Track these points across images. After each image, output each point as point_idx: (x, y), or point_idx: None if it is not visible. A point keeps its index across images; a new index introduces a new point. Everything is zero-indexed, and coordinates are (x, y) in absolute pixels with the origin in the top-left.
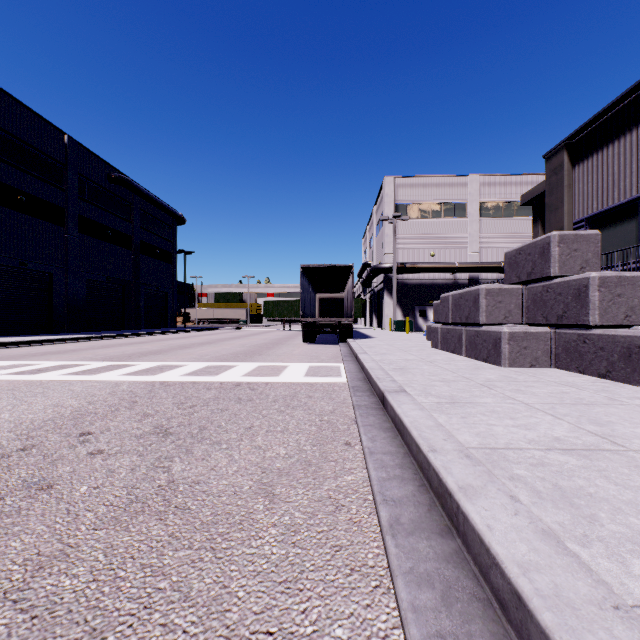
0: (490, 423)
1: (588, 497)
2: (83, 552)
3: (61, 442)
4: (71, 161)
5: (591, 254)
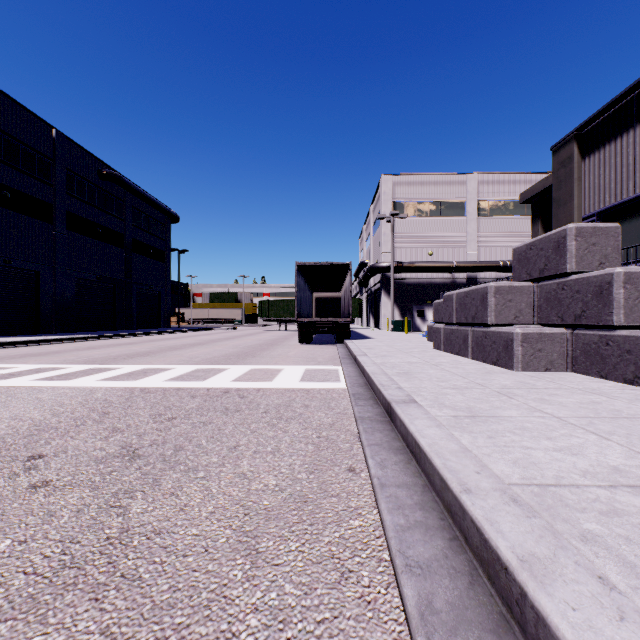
0: (525, 445)
1: None
2: None
3: (1, 469)
4: (59, 156)
5: (611, 248)
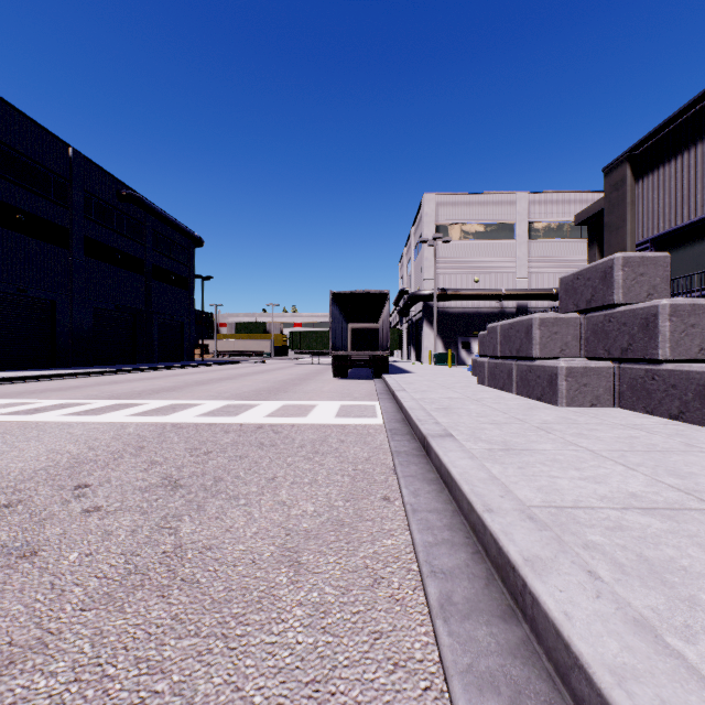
0: (552, 475)
1: (682, 572)
2: (65, 641)
3: (52, 497)
4: (76, 176)
5: (659, 279)
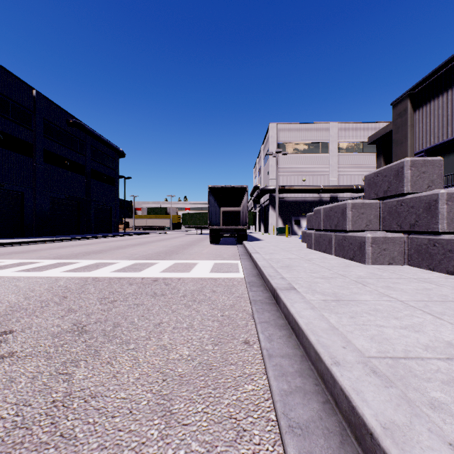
0: (379, 324)
1: None
2: None
3: None
4: (38, 109)
5: (436, 175)
